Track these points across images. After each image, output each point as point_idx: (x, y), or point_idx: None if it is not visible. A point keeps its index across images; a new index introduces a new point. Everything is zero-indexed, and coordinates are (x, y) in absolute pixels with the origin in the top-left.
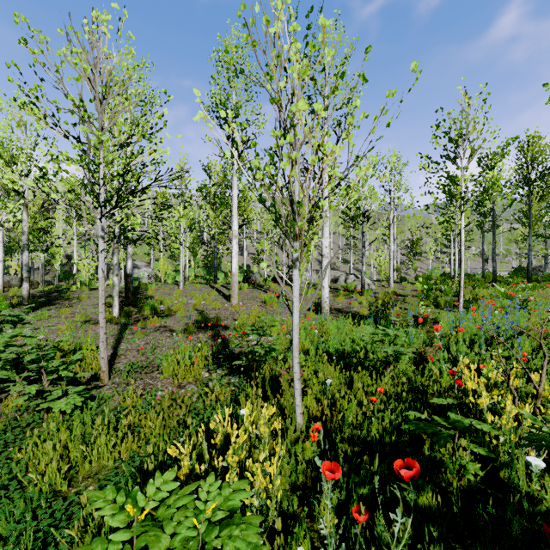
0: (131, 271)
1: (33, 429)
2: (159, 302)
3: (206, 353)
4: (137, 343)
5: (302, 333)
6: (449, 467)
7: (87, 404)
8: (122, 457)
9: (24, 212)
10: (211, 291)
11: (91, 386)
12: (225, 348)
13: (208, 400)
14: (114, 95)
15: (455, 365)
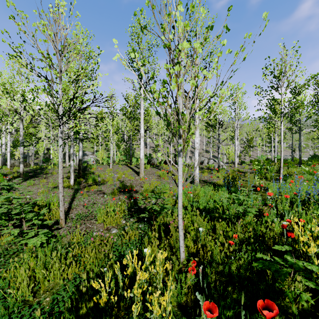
0: (82, 157)
1: (17, 256)
2: (97, 176)
3: (124, 208)
4: (83, 201)
5: (183, 196)
6: (288, 295)
7: (50, 240)
8: (69, 277)
9: (21, 123)
10: (128, 169)
11: (54, 228)
12: (136, 204)
13: (124, 239)
14: (68, 51)
15: (282, 218)
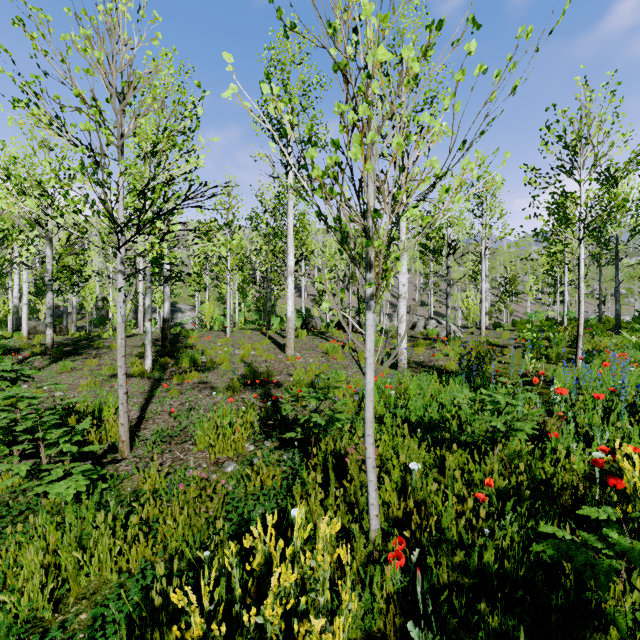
0: (169, 315)
1: (28, 518)
2: (200, 353)
3: (253, 418)
4: (170, 403)
5: (375, 394)
6: (617, 622)
7: (96, 486)
8: (131, 568)
9: (47, 247)
10: (263, 339)
11: (108, 459)
12: (277, 412)
13: (251, 485)
14: (135, 92)
15: (587, 443)
